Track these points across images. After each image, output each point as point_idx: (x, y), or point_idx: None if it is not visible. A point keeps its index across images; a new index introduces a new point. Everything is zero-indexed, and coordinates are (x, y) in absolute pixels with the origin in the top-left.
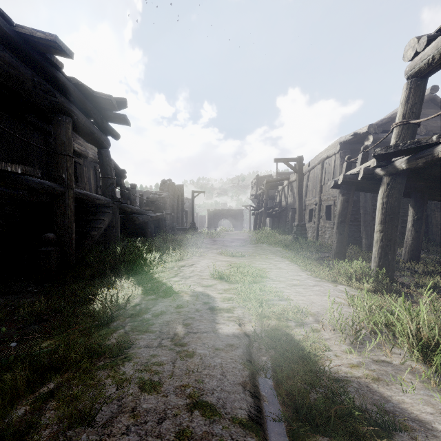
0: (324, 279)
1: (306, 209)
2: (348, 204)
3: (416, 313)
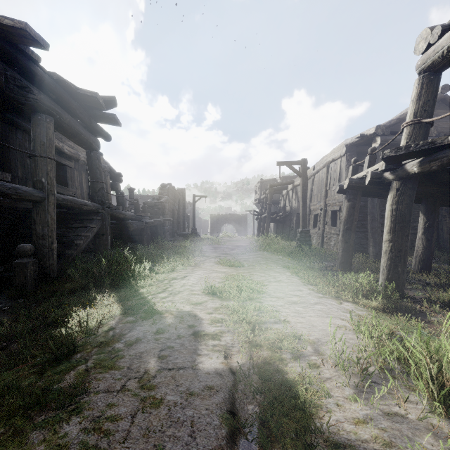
0: (328, 295)
1: (311, 214)
2: (354, 211)
3: (436, 349)
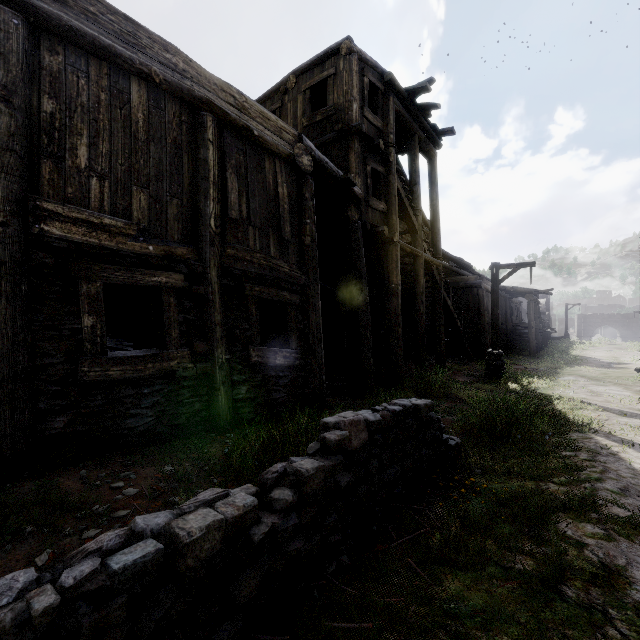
0: None
1: None
2: None
3: None
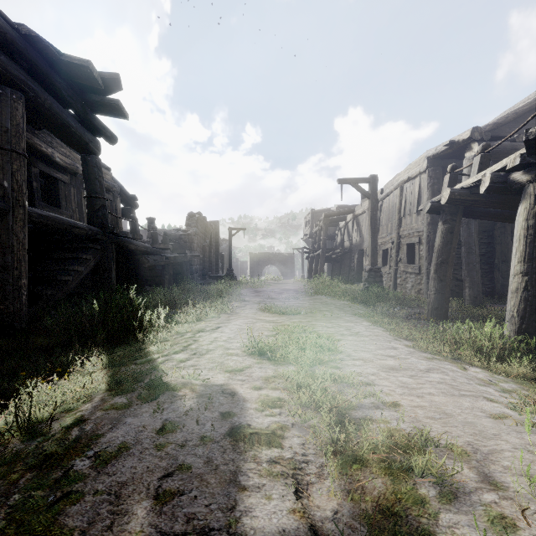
0: (440, 355)
1: (379, 249)
2: (452, 237)
3: None
